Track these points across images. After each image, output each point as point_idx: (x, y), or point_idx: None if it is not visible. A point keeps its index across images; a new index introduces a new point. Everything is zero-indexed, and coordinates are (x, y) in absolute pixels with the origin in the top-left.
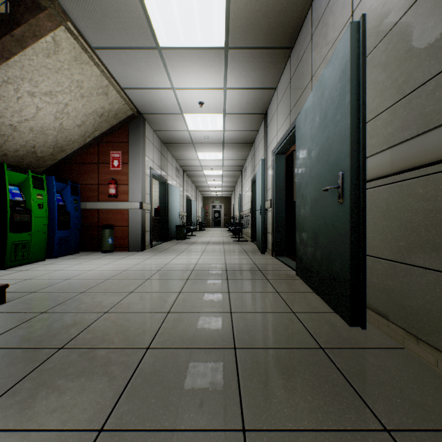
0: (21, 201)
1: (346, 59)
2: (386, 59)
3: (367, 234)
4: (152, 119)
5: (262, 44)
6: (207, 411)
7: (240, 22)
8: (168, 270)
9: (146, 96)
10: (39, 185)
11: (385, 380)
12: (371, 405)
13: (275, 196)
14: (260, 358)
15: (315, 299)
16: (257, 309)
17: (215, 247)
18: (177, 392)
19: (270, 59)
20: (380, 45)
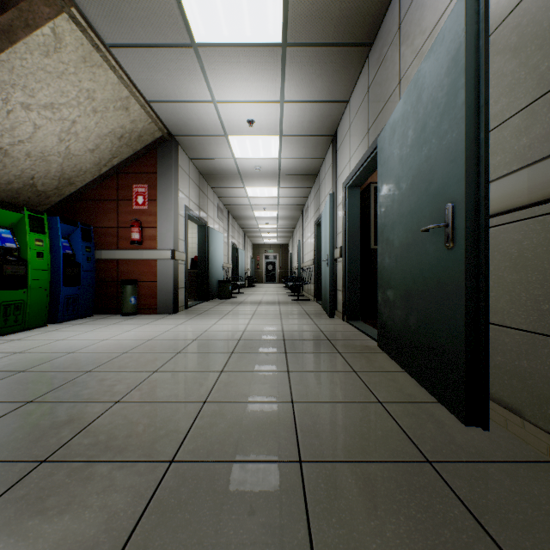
0: (14, 248)
1: (458, 41)
2: (518, 39)
3: None
4: (188, 144)
5: (331, 39)
6: None
7: (303, 8)
8: (207, 339)
9: (179, 112)
10: (39, 227)
11: (536, 521)
12: None
13: (348, 242)
14: (338, 480)
15: (408, 382)
16: (329, 398)
17: (269, 308)
18: (213, 544)
19: (341, 60)
20: (508, 21)
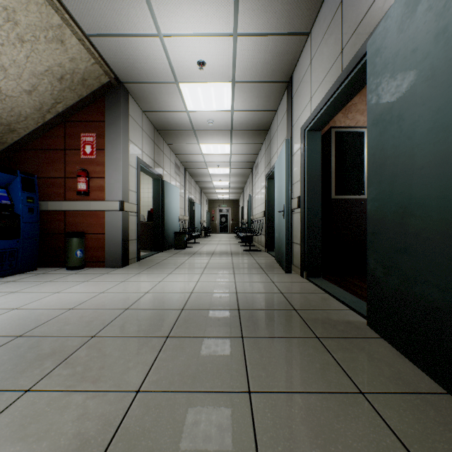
0: None
1: None
2: None
3: None
4: (139, 93)
5: None
6: None
7: None
8: (143, 308)
9: (124, 50)
10: None
11: None
12: None
13: (307, 191)
14: None
15: None
16: None
17: (221, 260)
18: None
19: None
20: None
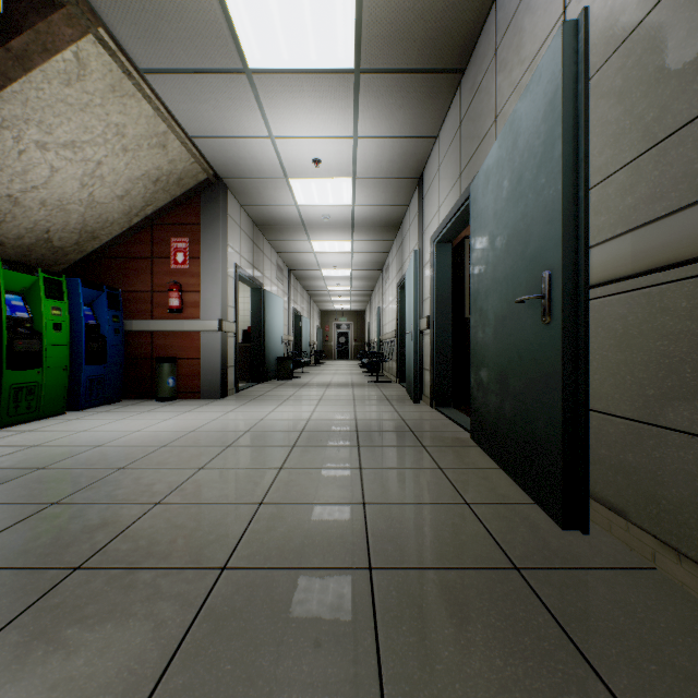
0: (26, 318)
1: (556, 84)
2: (623, 83)
3: (589, 375)
4: (239, 187)
5: (414, 65)
6: (321, 688)
7: (380, 28)
8: (263, 430)
9: (229, 149)
10: (56, 293)
11: (627, 629)
12: (606, 677)
13: (436, 310)
14: (412, 587)
15: (503, 480)
16: (408, 498)
17: (340, 392)
18: (271, 651)
19: (428, 88)
20: (612, 60)
